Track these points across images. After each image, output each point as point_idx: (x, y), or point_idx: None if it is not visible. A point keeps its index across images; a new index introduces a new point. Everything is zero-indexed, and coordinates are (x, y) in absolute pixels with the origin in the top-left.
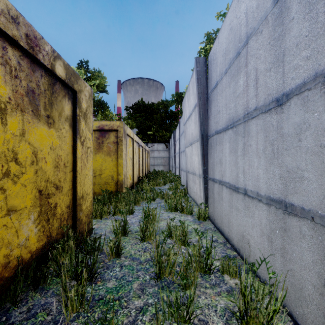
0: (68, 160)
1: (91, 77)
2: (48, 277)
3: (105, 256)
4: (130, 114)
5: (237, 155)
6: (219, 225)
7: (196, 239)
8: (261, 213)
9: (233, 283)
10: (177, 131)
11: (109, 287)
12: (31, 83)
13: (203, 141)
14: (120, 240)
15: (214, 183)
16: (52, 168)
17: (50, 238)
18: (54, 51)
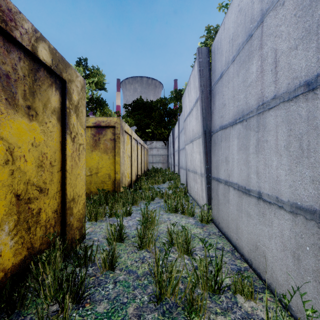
0: (55, 158)
1: (90, 74)
2: (28, 297)
3: (98, 268)
4: (129, 112)
5: (248, 152)
6: (224, 230)
7: (200, 246)
8: (283, 222)
9: (248, 307)
10: (177, 128)
11: (100, 312)
12: (5, 65)
13: (206, 138)
14: (114, 251)
15: (219, 183)
16: (34, 168)
17: (31, 250)
18: (36, 31)
